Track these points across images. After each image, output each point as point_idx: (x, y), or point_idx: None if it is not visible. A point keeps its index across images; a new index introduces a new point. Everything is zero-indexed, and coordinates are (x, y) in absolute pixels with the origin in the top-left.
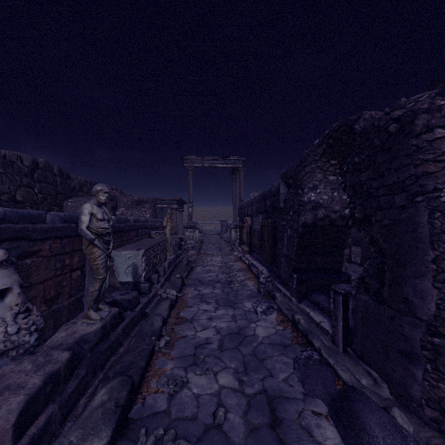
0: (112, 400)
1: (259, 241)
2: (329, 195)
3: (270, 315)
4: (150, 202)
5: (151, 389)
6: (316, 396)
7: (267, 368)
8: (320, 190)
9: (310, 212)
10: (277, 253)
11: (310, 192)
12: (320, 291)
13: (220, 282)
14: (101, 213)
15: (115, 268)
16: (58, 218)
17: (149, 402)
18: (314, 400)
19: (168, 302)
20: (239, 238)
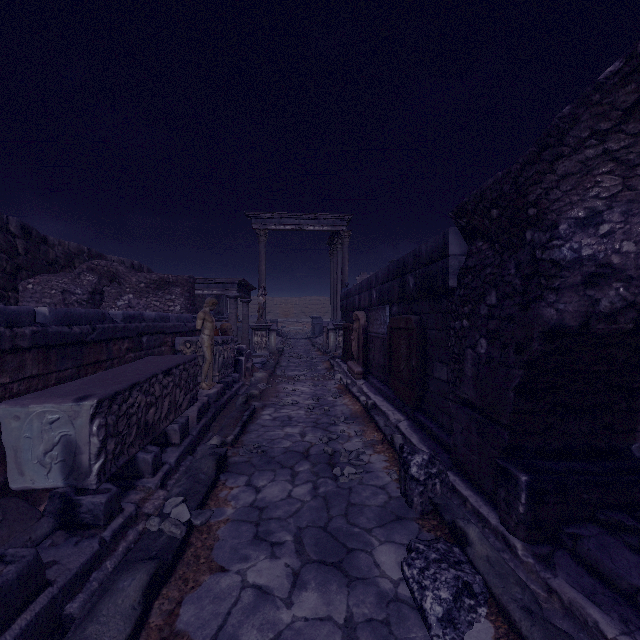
0: None
1: (383, 357)
2: (639, 239)
3: (469, 629)
4: (182, 284)
5: None
6: None
7: None
8: (613, 225)
9: (575, 293)
10: (432, 388)
11: (577, 232)
12: (597, 525)
13: (308, 457)
14: None
15: (10, 453)
16: None
17: None
18: None
19: (142, 578)
20: (343, 348)
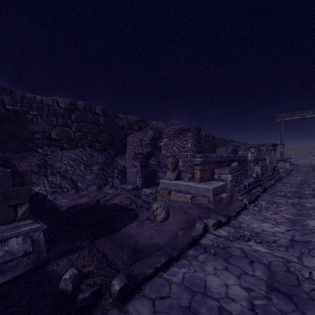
0: (261, 188)
1: None
2: None
3: None
4: (256, 147)
5: (268, 192)
6: (314, 198)
7: (302, 195)
8: None
9: None
10: None
11: None
12: None
13: (296, 184)
14: (252, 155)
15: None
16: (237, 156)
17: (268, 192)
18: (313, 198)
19: (270, 183)
20: None
